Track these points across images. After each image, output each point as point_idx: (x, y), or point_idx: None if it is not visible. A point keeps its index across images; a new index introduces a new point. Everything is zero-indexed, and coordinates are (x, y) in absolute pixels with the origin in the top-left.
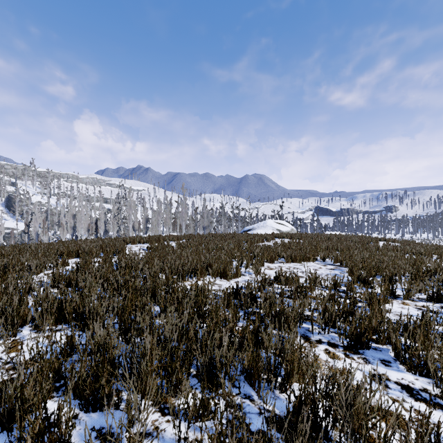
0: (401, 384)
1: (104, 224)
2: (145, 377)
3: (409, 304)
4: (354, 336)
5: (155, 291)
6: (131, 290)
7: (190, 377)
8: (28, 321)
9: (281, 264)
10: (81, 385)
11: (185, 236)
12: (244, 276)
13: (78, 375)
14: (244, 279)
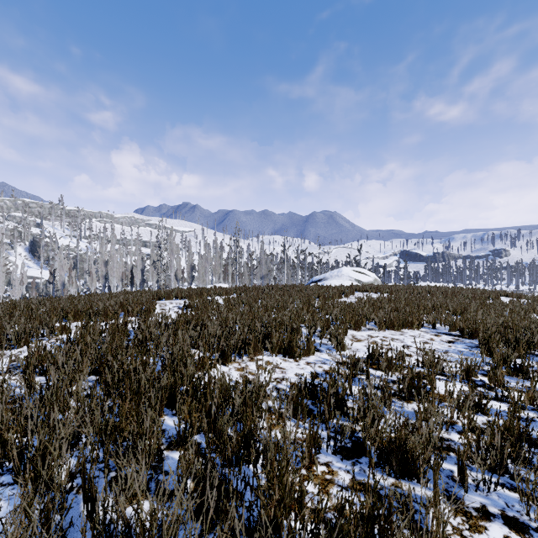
0: None
1: (140, 273)
2: None
3: None
4: None
5: (175, 391)
6: (130, 394)
7: None
8: None
9: (371, 331)
10: None
11: (236, 289)
12: (320, 353)
13: None
14: (320, 359)
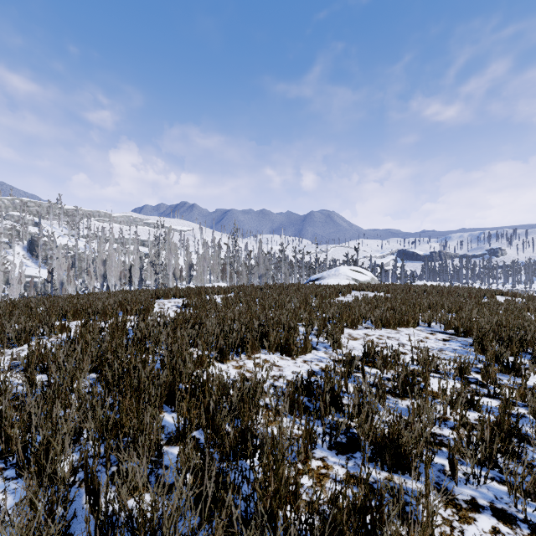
0: None
1: (139, 272)
2: None
3: None
4: None
5: (174, 388)
6: (130, 391)
7: None
8: None
9: (367, 330)
10: None
11: (234, 288)
12: (316, 351)
13: None
14: (317, 357)
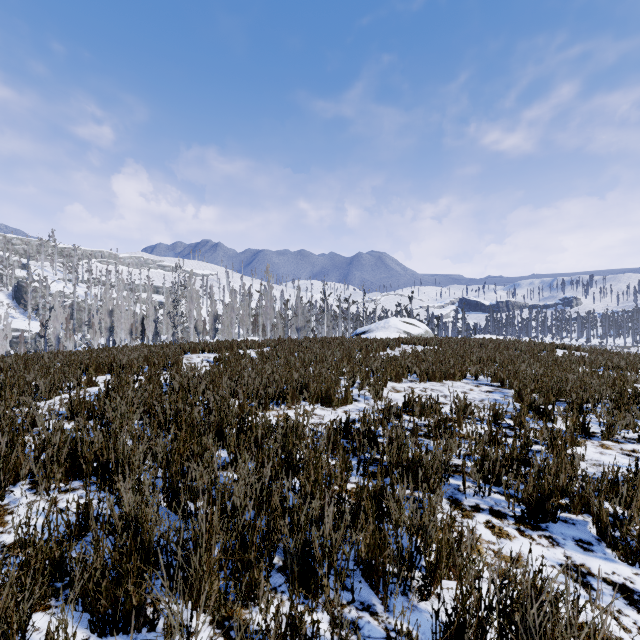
0: (612, 583)
1: (153, 324)
2: (196, 580)
3: (611, 447)
4: (533, 502)
5: (222, 427)
6: (185, 426)
7: (274, 572)
8: (25, 475)
9: (412, 383)
10: (92, 592)
11: (270, 341)
12: (358, 402)
13: (86, 576)
14: (358, 408)
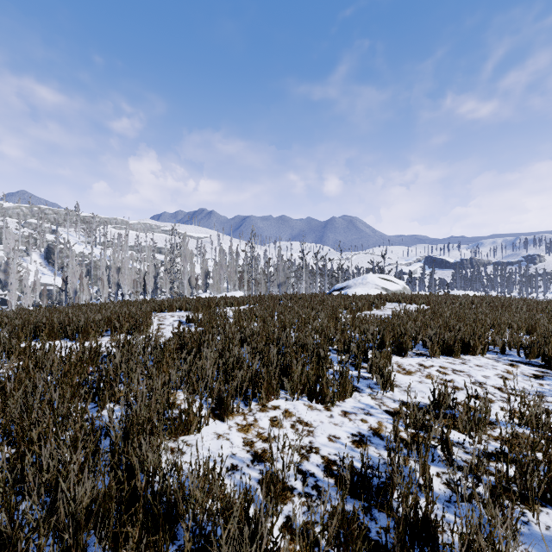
0: None
1: (153, 280)
2: None
3: None
4: None
5: (109, 513)
6: None
7: None
8: None
9: (421, 358)
10: None
11: (250, 298)
12: (359, 393)
13: None
14: (361, 405)
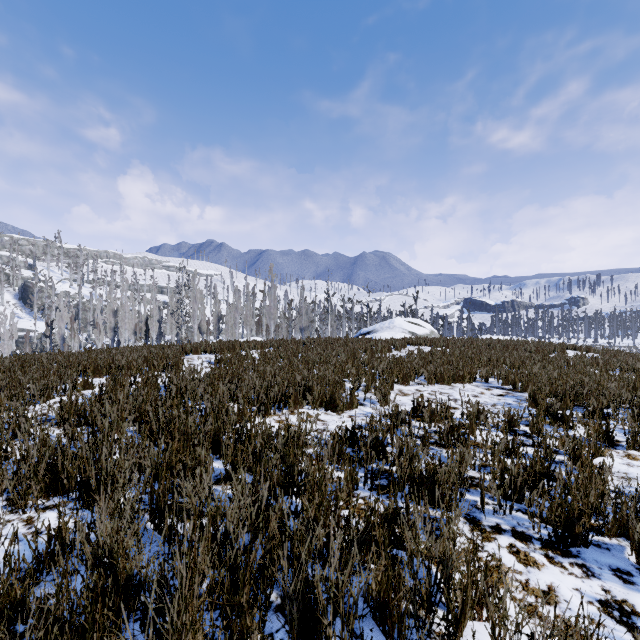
0: None
1: (157, 324)
2: (174, 637)
3: (638, 457)
4: (562, 524)
5: (219, 436)
6: (178, 435)
7: (270, 612)
8: (2, 490)
9: (420, 386)
10: None
11: (273, 342)
12: (363, 406)
13: (40, 633)
14: (363, 412)
